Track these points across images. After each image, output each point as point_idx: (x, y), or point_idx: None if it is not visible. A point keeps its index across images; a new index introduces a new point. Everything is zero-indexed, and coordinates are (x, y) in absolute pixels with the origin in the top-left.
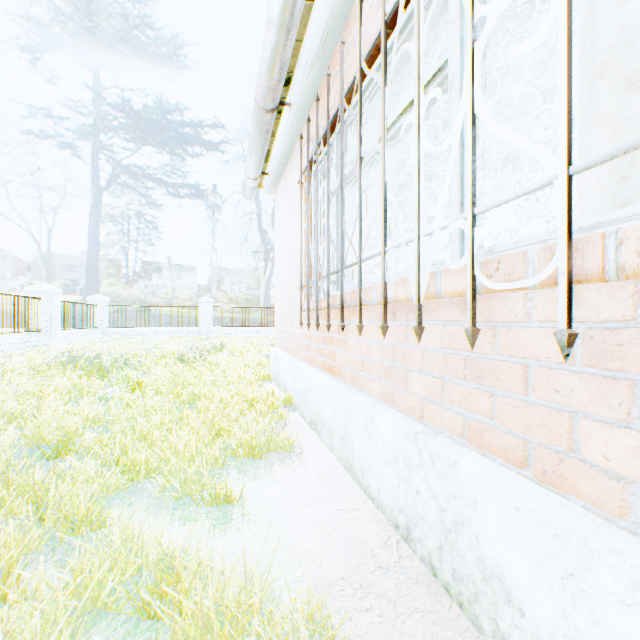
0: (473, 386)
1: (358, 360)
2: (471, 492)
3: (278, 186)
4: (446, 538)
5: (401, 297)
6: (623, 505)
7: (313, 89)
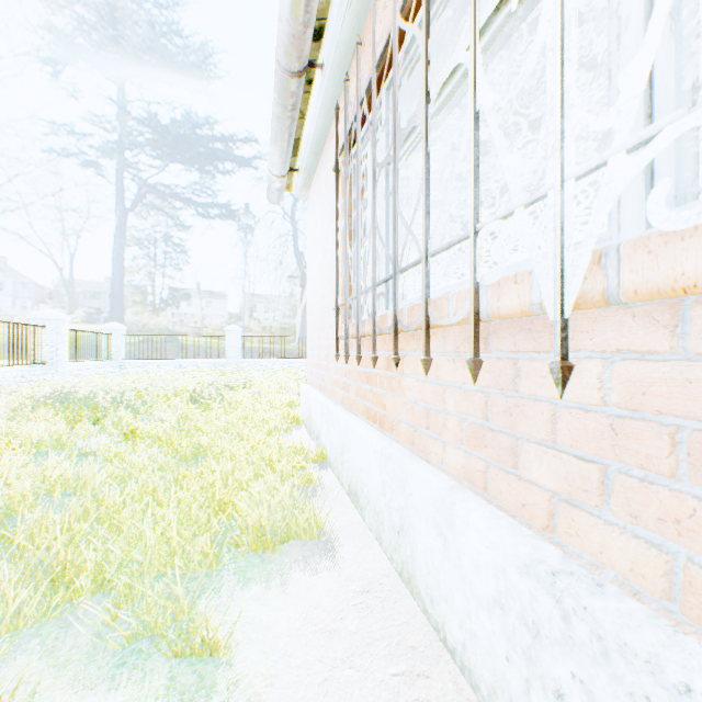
0: (694, 492)
1: (419, 411)
2: None
3: (310, 186)
4: None
5: (509, 308)
6: None
7: (353, 38)
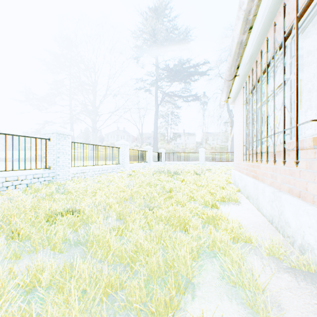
0: (291, 178)
1: (263, 172)
2: (283, 203)
3: (235, 101)
4: (279, 218)
5: (272, 151)
6: (313, 201)
7: (248, 69)
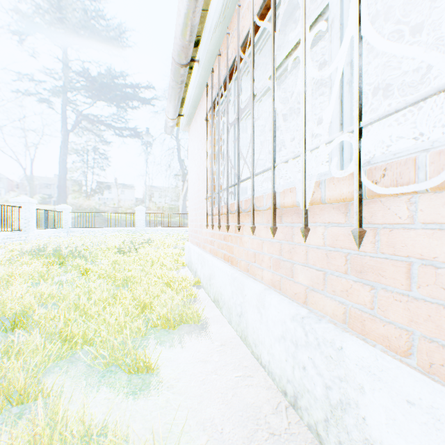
0: (353, 279)
1: (251, 253)
2: (358, 377)
3: (190, 125)
4: (332, 413)
5: (288, 203)
6: None
7: (216, 48)
